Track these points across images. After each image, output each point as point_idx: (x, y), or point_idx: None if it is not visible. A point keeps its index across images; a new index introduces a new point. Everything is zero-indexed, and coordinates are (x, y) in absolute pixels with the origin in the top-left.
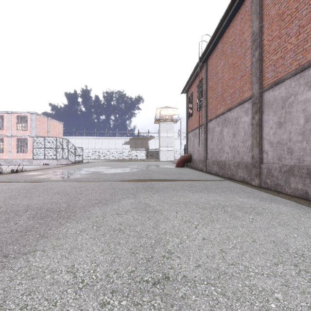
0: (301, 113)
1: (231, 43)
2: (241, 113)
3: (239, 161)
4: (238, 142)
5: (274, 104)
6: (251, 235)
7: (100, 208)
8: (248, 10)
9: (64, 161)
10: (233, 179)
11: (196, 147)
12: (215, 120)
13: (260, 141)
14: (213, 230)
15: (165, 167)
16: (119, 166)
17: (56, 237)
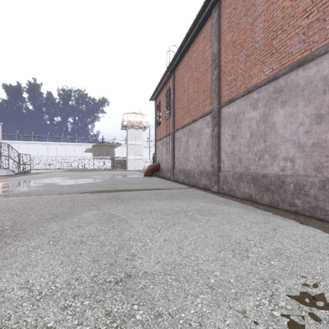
0: (247, 129)
1: (195, 58)
2: (203, 125)
3: (202, 169)
4: (201, 152)
5: (229, 119)
6: (205, 232)
7: (57, 223)
8: (209, 31)
9: (4, 171)
10: (197, 186)
11: (164, 156)
12: (181, 130)
13: (218, 151)
14: (174, 232)
15: (133, 177)
16: (79, 177)
17: (1, 257)
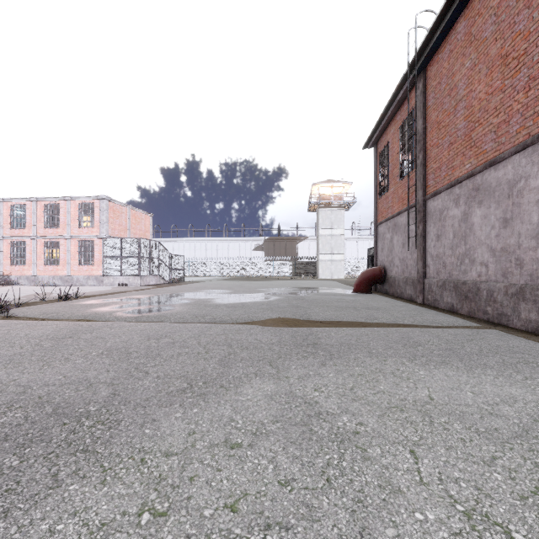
0: None
1: (496, 9)
2: (529, 169)
3: (524, 282)
4: (520, 238)
5: None
6: None
7: (185, 413)
8: None
9: (153, 279)
10: (503, 324)
11: (398, 253)
12: (446, 193)
13: None
14: None
15: (332, 292)
16: (244, 290)
17: None
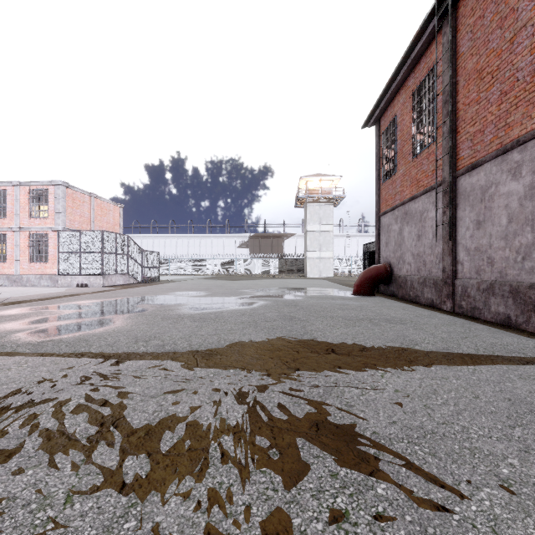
0: None
1: None
2: None
3: None
4: None
5: None
6: None
7: None
8: None
9: (121, 278)
10: None
11: (410, 247)
12: (495, 163)
13: None
14: None
15: (328, 294)
16: (224, 292)
17: None
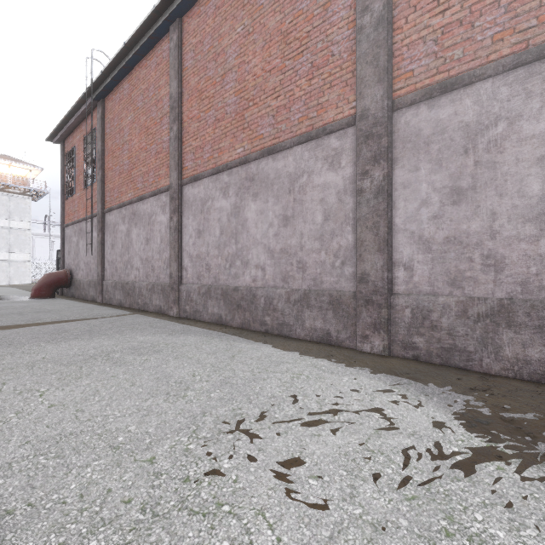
0: (217, 223)
1: (144, 92)
2: (157, 209)
3: (155, 281)
4: (154, 253)
5: (194, 205)
6: (134, 379)
7: None
8: (165, 58)
9: None
10: (146, 310)
11: (83, 257)
12: (118, 211)
13: (179, 253)
14: (74, 390)
15: None
16: None
17: None
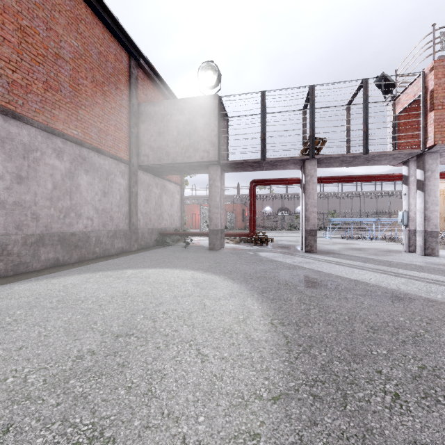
0: None
1: None
2: None
3: None
4: None
5: None
6: None
7: None
8: None
9: None
10: None
11: None
12: None
13: None
14: None
15: None
16: None
17: (264, 444)
